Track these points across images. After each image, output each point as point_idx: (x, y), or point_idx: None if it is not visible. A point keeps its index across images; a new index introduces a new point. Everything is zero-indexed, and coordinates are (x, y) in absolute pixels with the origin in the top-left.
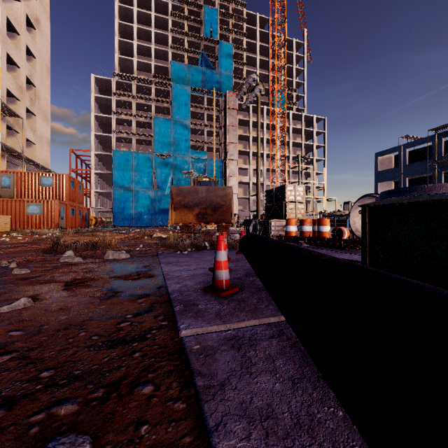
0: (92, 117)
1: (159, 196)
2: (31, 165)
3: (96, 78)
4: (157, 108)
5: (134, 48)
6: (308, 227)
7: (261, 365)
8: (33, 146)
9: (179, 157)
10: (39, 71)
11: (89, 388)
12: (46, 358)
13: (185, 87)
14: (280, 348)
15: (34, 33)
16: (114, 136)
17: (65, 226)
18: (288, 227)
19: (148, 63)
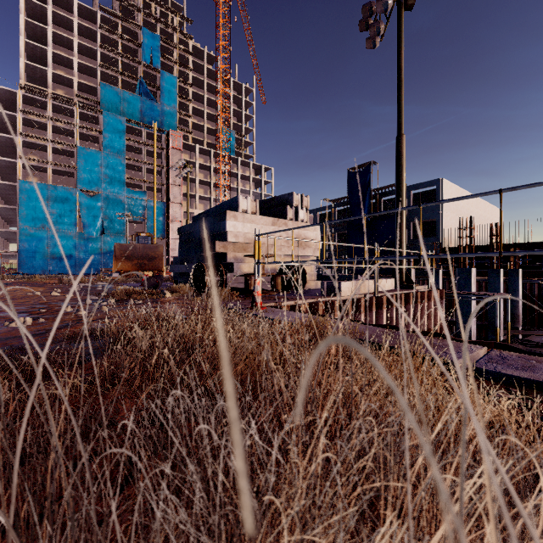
0: None
1: (86, 239)
2: None
3: None
4: (81, 135)
5: (48, 56)
6: None
7: None
8: None
9: (112, 196)
10: None
11: None
12: None
13: (120, 118)
14: None
15: None
16: (20, 163)
17: None
18: None
19: (68, 77)
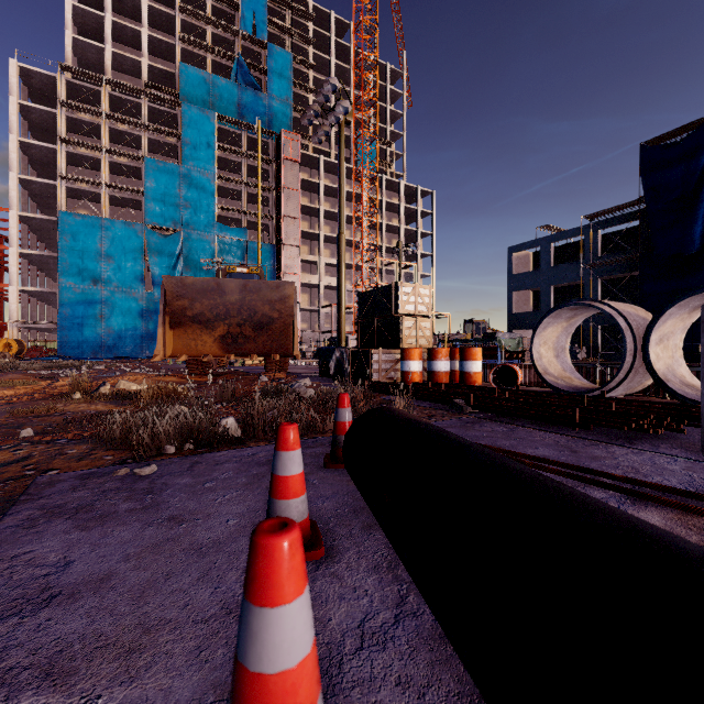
0: (11, 143)
1: (157, 302)
2: None
3: (23, 69)
4: (152, 144)
5: (105, 27)
6: (443, 363)
7: None
8: None
9: (196, 235)
10: None
11: None
12: None
13: (207, 113)
14: None
15: None
16: (62, 186)
17: None
18: (406, 363)
19: (134, 59)
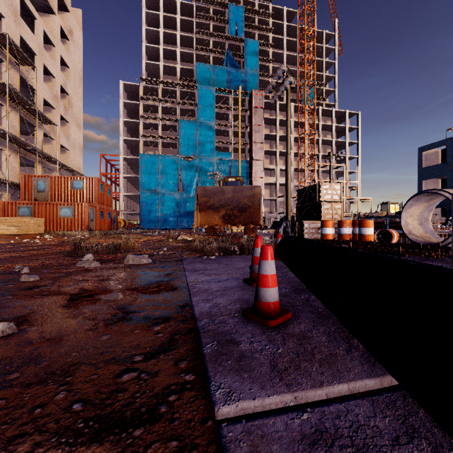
0: (120, 122)
1: (185, 198)
2: (65, 170)
3: (125, 84)
4: (182, 111)
5: (160, 53)
6: (347, 229)
7: None
8: (67, 152)
9: (204, 159)
10: (72, 80)
11: None
12: None
13: (210, 88)
14: None
15: (68, 44)
16: (141, 140)
17: (94, 228)
18: (323, 229)
19: (173, 66)
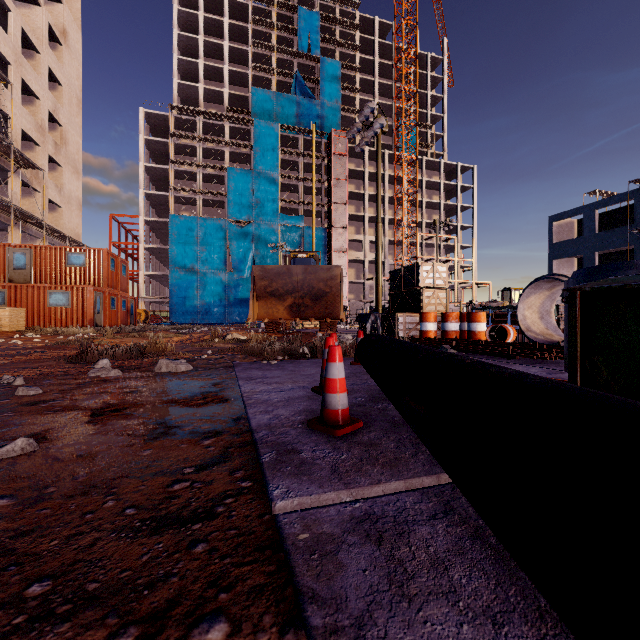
0: (140, 168)
1: (236, 280)
2: (55, 237)
3: (147, 114)
4: (232, 155)
5: (199, 70)
6: (453, 324)
7: (425, 578)
8: (58, 210)
9: (264, 225)
10: (67, 103)
11: (109, 626)
12: (43, 552)
13: (273, 125)
14: (453, 542)
15: (60, 50)
16: (172, 196)
17: (102, 323)
18: (423, 324)
19: (219, 91)
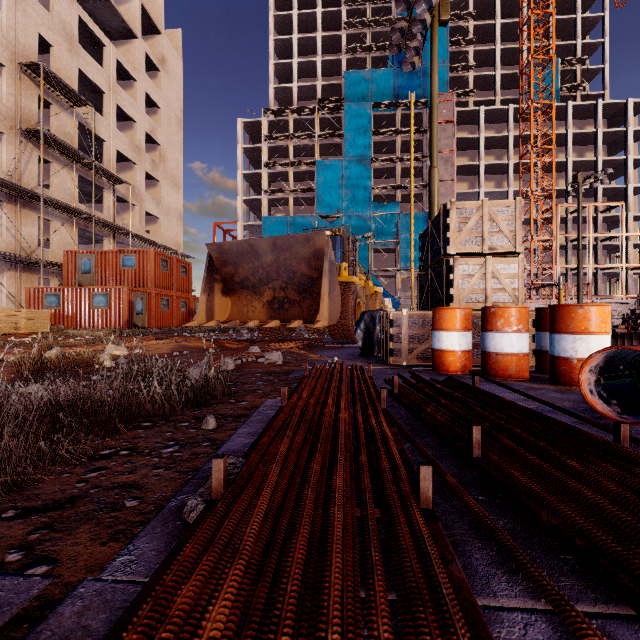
0: (238, 176)
1: None
2: (153, 246)
3: (245, 123)
4: (323, 148)
5: (293, 69)
6: (508, 337)
7: None
8: (158, 222)
9: (354, 217)
10: (165, 124)
11: None
12: None
13: (364, 105)
14: None
15: (159, 76)
16: (265, 199)
17: (147, 324)
18: (435, 335)
19: (312, 85)
